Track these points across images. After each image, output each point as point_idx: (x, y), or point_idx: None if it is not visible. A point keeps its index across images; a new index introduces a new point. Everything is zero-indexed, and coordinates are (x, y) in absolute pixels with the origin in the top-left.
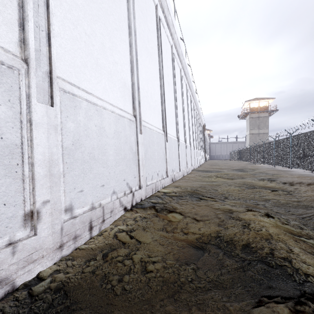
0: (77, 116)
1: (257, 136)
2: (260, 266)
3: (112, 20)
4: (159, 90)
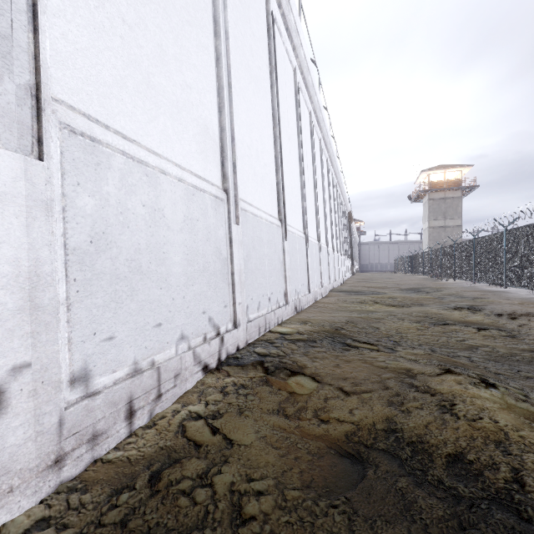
0: (102, 183)
1: (443, 231)
2: (500, 517)
3: (180, 5)
4: (271, 146)
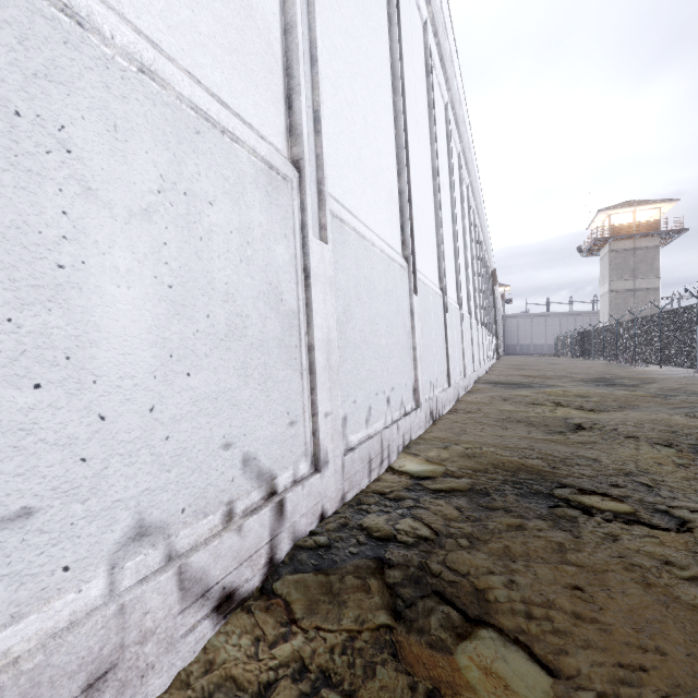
0: None
1: (631, 297)
2: None
3: None
4: (390, 125)
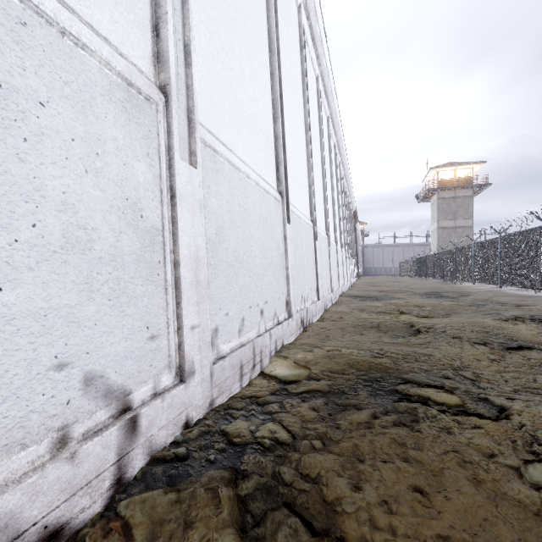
0: None
1: (453, 232)
2: None
3: None
4: (267, 80)
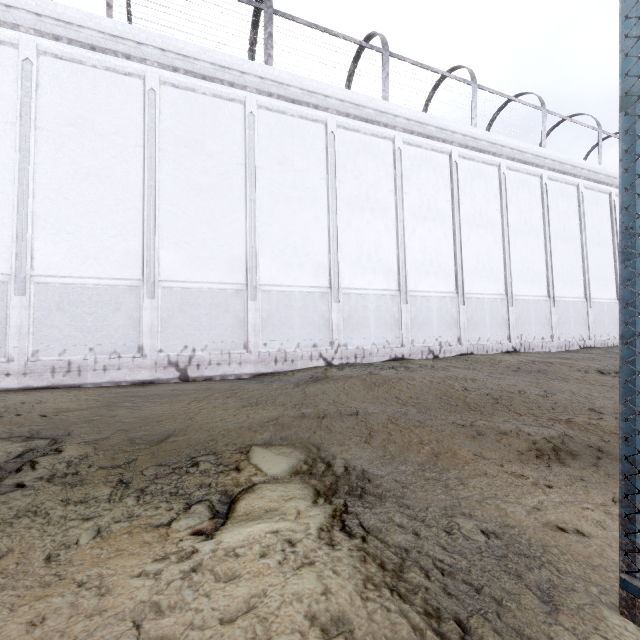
0: (560, 308)
1: None
2: None
3: (571, 255)
4: (612, 266)
